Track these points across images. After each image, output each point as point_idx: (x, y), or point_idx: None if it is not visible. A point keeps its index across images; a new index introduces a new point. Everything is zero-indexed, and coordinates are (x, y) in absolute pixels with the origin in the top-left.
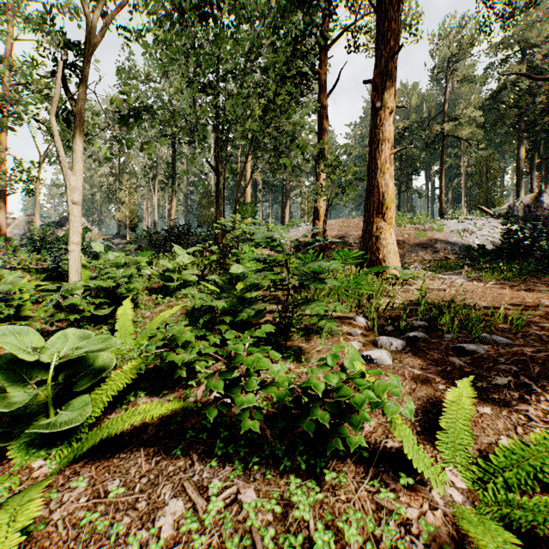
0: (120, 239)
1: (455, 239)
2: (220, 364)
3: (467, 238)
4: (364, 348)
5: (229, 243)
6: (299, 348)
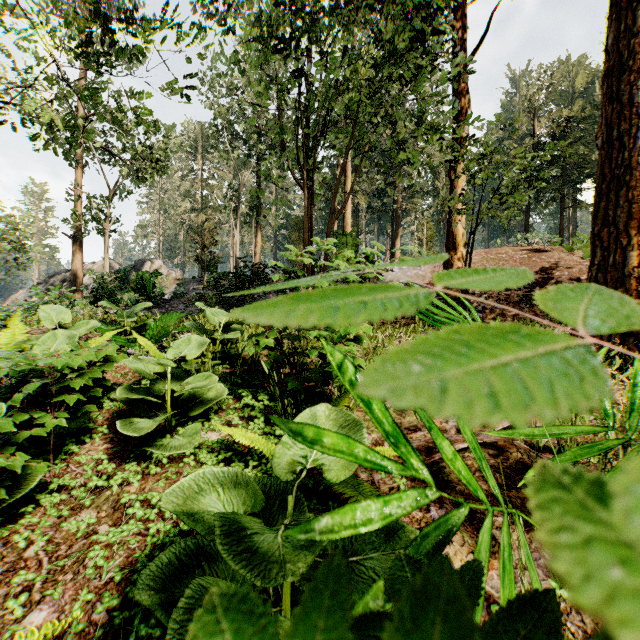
0: (197, 284)
1: None
2: None
3: None
4: None
5: None
6: None
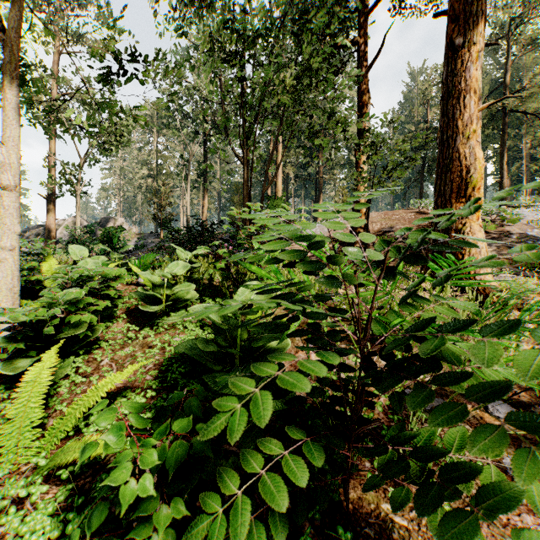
0: (154, 238)
1: (537, 232)
2: None
3: None
4: None
5: (243, 243)
6: (385, 530)
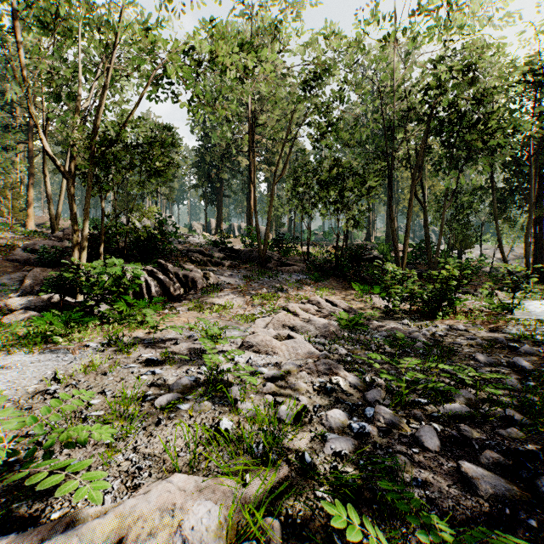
0: None
1: None
2: None
3: None
4: None
5: None
6: None
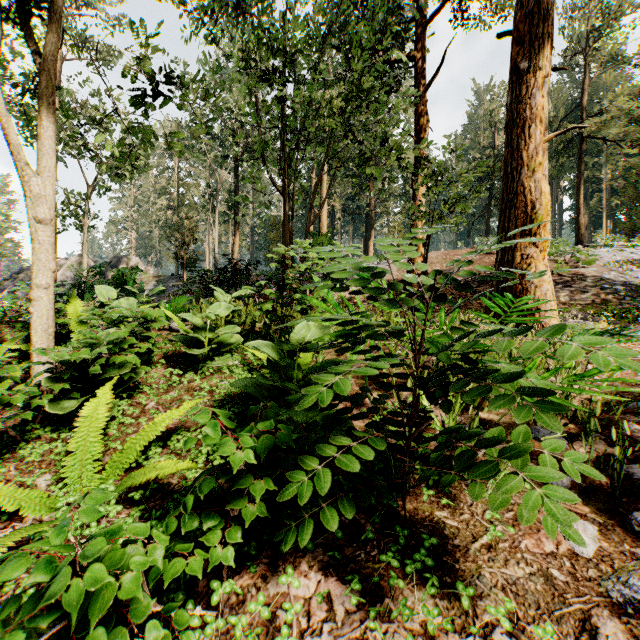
0: (176, 281)
1: (614, 274)
2: (245, 584)
3: (632, 272)
4: (612, 547)
5: (292, 283)
6: (437, 529)
